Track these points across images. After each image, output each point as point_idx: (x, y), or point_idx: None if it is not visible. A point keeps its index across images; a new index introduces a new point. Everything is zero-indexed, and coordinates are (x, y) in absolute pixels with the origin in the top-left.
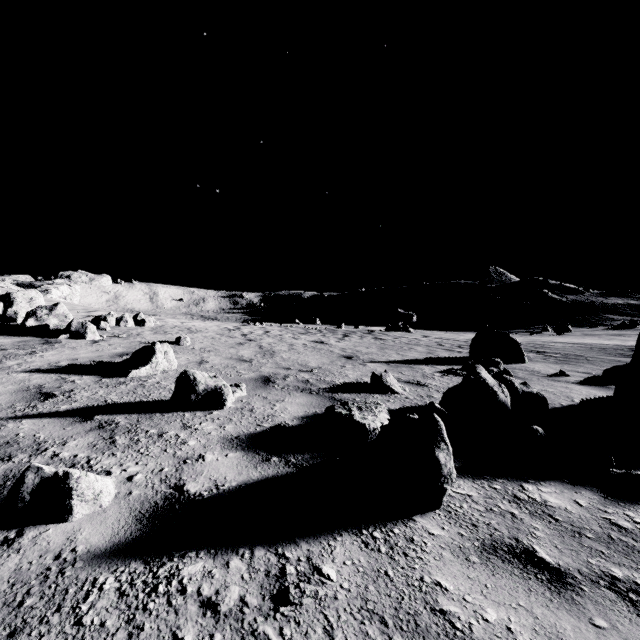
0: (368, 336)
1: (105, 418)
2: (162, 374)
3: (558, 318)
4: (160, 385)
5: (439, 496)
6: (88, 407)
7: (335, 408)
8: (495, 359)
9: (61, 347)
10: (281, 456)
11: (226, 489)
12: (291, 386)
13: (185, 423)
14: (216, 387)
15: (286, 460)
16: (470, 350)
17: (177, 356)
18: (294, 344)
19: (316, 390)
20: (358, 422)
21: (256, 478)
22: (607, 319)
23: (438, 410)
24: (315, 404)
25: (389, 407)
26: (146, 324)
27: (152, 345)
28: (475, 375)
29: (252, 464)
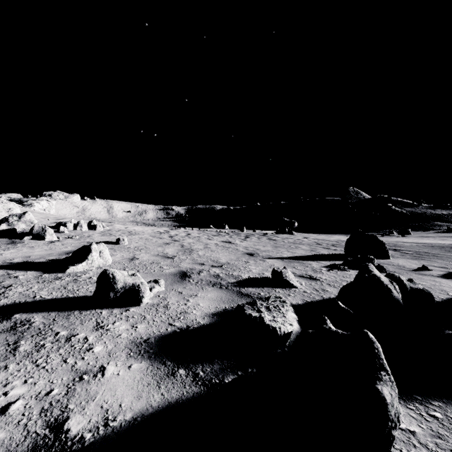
0: (263, 237)
1: (23, 317)
2: (96, 269)
3: (400, 224)
4: (91, 280)
5: (386, 447)
6: (14, 304)
7: (244, 309)
8: (369, 256)
9: (22, 246)
10: (188, 367)
11: (116, 427)
12: (204, 280)
13: (99, 322)
14: (134, 285)
15: (193, 373)
16: (345, 248)
17: (114, 253)
18: (208, 243)
19: (225, 284)
20: (268, 326)
21: (156, 405)
22: (436, 225)
23: (343, 309)
24: (225, 299)
25: (291, 302)
26: (97, 228)
27: (89, 245)
28: (369, 273)
29: (155, 380)
